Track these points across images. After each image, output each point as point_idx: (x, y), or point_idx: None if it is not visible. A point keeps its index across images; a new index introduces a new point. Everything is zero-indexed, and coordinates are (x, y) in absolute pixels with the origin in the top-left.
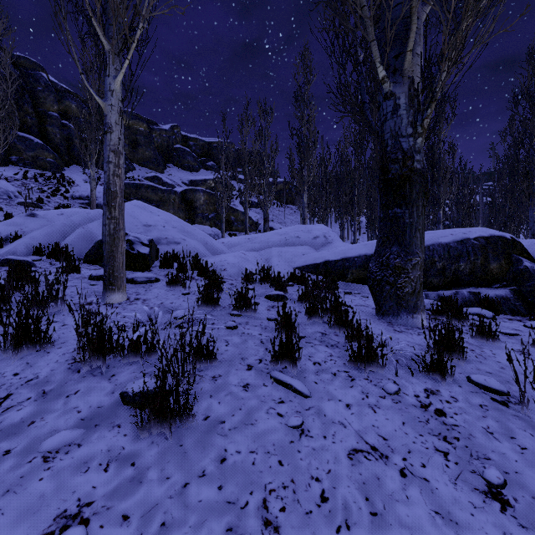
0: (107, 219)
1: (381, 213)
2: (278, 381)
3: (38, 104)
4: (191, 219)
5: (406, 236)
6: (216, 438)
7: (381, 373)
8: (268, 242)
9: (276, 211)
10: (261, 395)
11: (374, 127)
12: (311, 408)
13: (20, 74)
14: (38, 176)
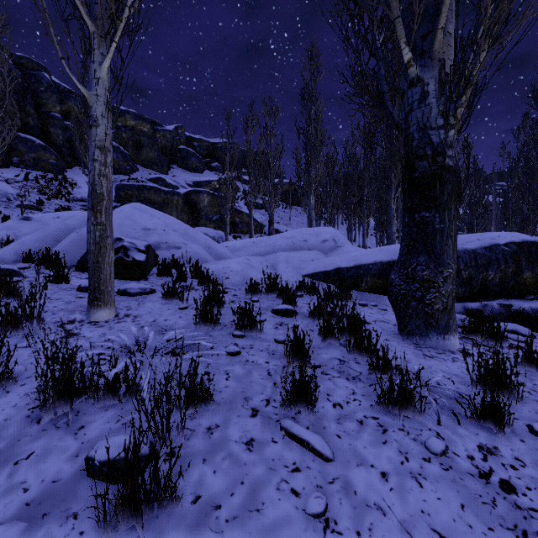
0: (92, 225)
1: (406, 217)
2: (291, 435)
3: (41, 105)
4: (194, 221)
5: (436, 245)
6: (208, 537)
7: (419, 419)
8: (274, 246)
9: (281, 213)
10: (269, 458)
11: (395, 119)
12: (335, 480)
13: (22, 75)
14: (39, 178)
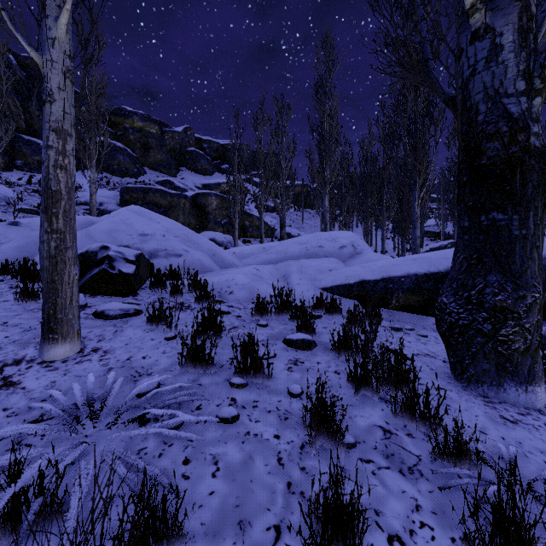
0: (45, 233)
1: (466, 220)
2: None
3: None
4: (202, 225)
5: (514, 259)
6: None
7: None
8: (286, 253)
9: (293, 216)
10: None
11: (445, 92)
12: None
13: (27, 76)
14: None
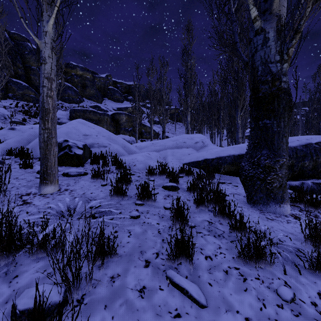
0: (42, 129)
1: (253, 124)
2: (174, 284)
3: (25, 62)
4: (117, 131)
5: (274, 142)
6: None
7: (269, 270)
8: (165, 146)
9: (170, 126)
10: (156, 305)
11: (244, 59)
12: None
13: (14, 44)
14: (24, 105)
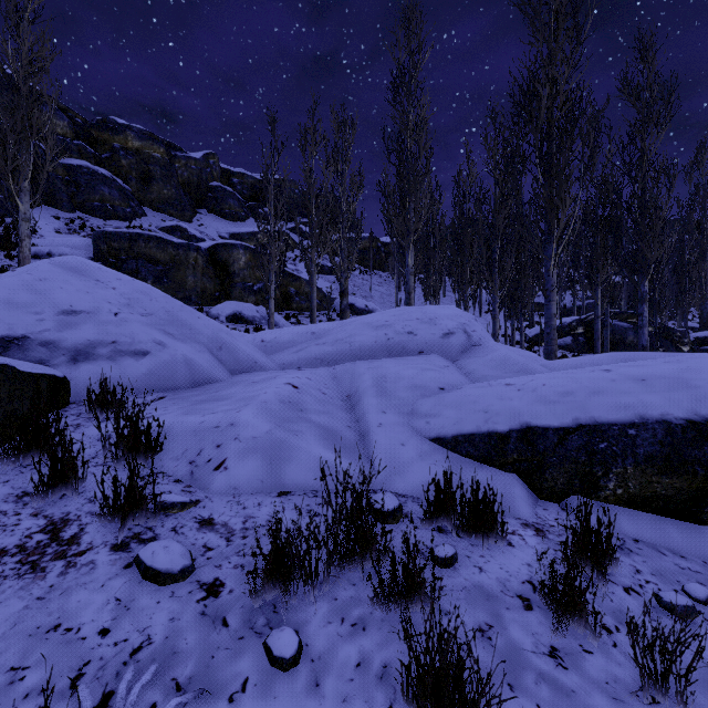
0: None
1: None
2: None
3: None
4: (224, 292)
5: None
6: None
7: None
8: (351, 344)
9: (358, 280)
10: None
11: None
12: None
13: None
14: None
